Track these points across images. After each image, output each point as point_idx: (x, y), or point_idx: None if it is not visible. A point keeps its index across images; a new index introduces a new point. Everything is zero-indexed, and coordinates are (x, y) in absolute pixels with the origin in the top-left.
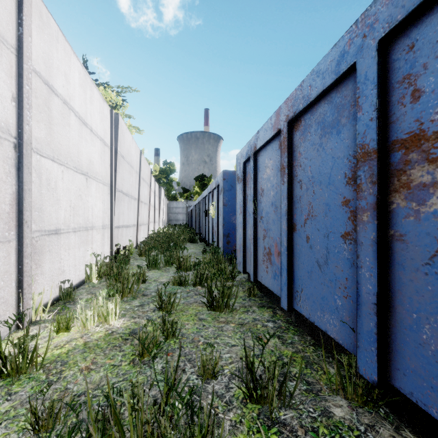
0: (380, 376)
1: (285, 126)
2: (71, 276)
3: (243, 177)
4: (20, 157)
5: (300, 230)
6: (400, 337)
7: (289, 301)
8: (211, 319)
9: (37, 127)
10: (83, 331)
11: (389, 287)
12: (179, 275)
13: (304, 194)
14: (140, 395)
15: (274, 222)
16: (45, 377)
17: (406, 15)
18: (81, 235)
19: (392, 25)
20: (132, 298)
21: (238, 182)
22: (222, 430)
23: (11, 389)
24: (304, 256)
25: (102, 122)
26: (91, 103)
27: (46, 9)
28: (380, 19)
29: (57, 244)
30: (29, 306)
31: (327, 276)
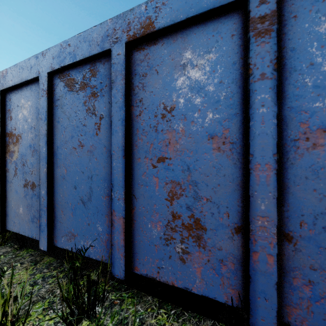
0: (2, 227)
1: None
2: None
3: None
4: None
5: None
6: (8, 209)
7: None
8: None
9: None
10: None
11: (6, 191)
12: None
13: None
14: None
15: None
16: None
17: (6, 87)
18: None
19: (3, 88)
20: None
21: None
22: None
23: None
24: None
25: None
26: None
27: None
28: (1, 82)
29: None
30: None
31: None
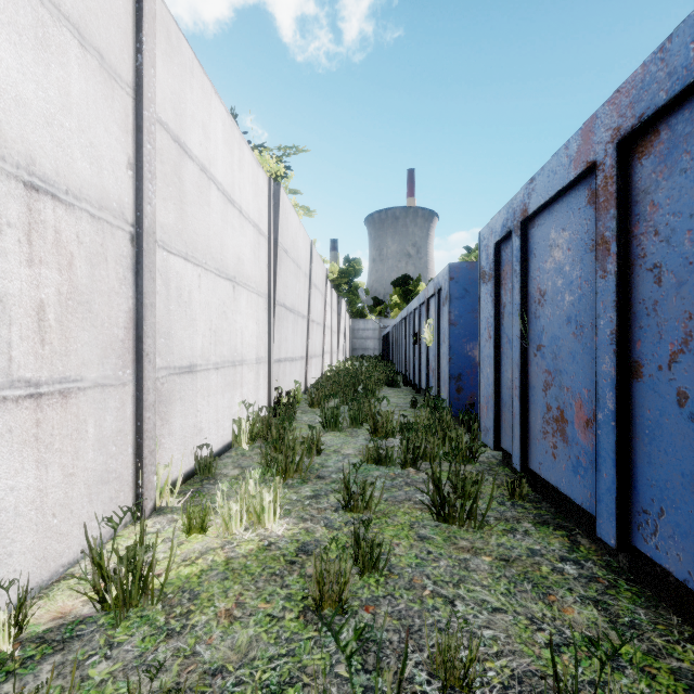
0: None
1: (610, 153)
2: (212, 437)
3: (494, 271)
4: (139, 254)
5: (656, 376)
6: None
7: (620, 529)
8: (442, 539)
9: (163, 208)
10: (226, 536)
11: None
12: (376, 446)
13: (670, 296)
14: None
15: (573, 357)
16: (164, 620)
17: None
18: (226, 374)
19: None
20: (300, 480)
21: (483, 281)
22: None
23: (115, 634)
24: (668, 437)
25: (256, 198)
26: (240, 170)
27: (177, 27)
28: None
29: (192, 388)
30: (151, 484)
31: None
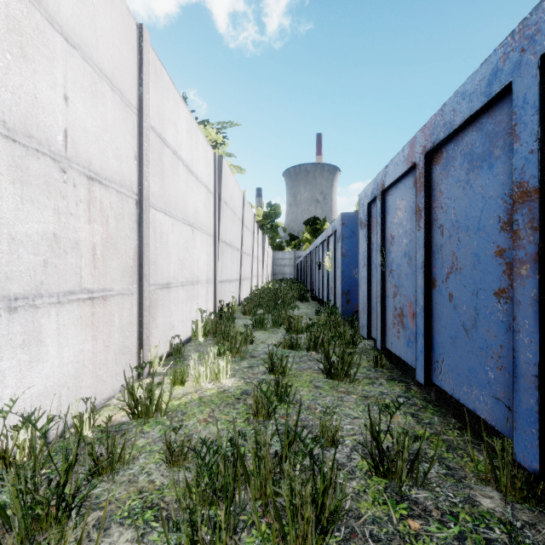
0: (543, 464)
1: (422, 160)
2: (179, 331)
3: (367, 221)
4: (141, 212)
5: (441, 286)
6: None
7: (426, 373)
8: (329, 387)
9: (152, 182)
10: (197, 387)
11: None
12: (290, 337)
13: (447, 242)
14: (262, 444)
15: (407, 277)
16: (169, 423)
17: None
18: (188, 290)
19: None
20: (240, 358)
21: (361, 227)
22: (345, 487)
23: (144, 428)
24: (446, 319)
25: (206, 167)
26: (196, 149)
27: (160, 62)
28: (543, 30)
29: (168, 298)
30: (147, 357)
31: (476, 343)
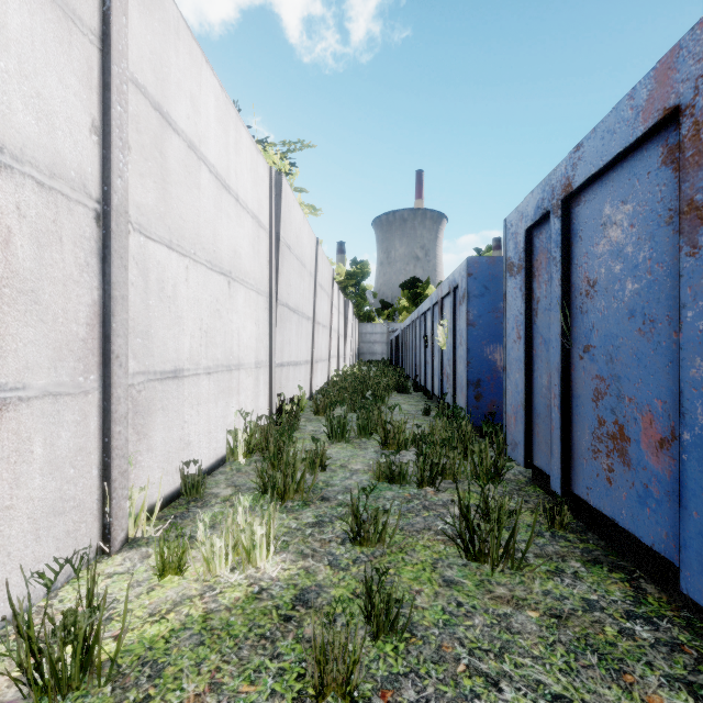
0: None
1: None
2: (202, 451)
3: (525, 262)
4: (107, 236)
5: None
6: None
7: None
8: (474, 585)
9: (140, 186)
10: (207, 579)
11: None
12: (389, 462)
13: None
14: None
15: (639, 360)
16: None
17: None
18: (220, 380)
19: None
20: (301, 502)
21: (510, 274)
22: None
23: None
24: None
25: (255, 187)
26: (236, 153)
27: None
28: None
29: (178, 396)
30: (122, 511)
31: None
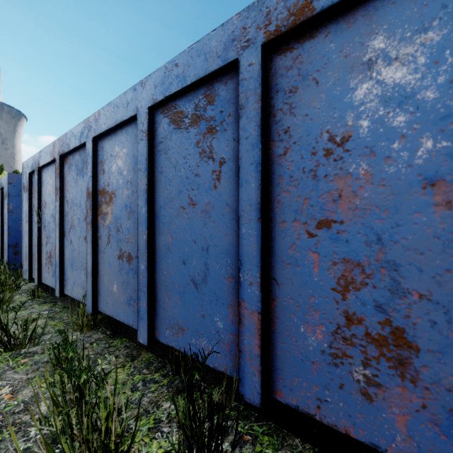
0: (93, 308)
1: (58, 158)
2: None
3: (29, 187)
4: None
5: (68, 236)
6: (100, 285)
7: (61, 289)
8: None
9: None
10: None
11: (98, 262)
12: None
13: (70, 211)
14: None
15: (53, 231)
16: None
17: (98, 134)
18: None
19: (95, 134)
20: None
21: (24, 191)
22: None
23: None
24: (69, 254)
25: None
26: None
27: None
28: (93, 127)
29: None
30: None
31: (79, 264)
